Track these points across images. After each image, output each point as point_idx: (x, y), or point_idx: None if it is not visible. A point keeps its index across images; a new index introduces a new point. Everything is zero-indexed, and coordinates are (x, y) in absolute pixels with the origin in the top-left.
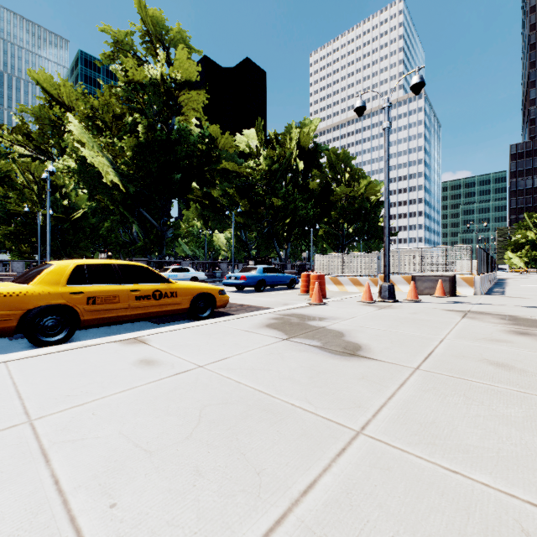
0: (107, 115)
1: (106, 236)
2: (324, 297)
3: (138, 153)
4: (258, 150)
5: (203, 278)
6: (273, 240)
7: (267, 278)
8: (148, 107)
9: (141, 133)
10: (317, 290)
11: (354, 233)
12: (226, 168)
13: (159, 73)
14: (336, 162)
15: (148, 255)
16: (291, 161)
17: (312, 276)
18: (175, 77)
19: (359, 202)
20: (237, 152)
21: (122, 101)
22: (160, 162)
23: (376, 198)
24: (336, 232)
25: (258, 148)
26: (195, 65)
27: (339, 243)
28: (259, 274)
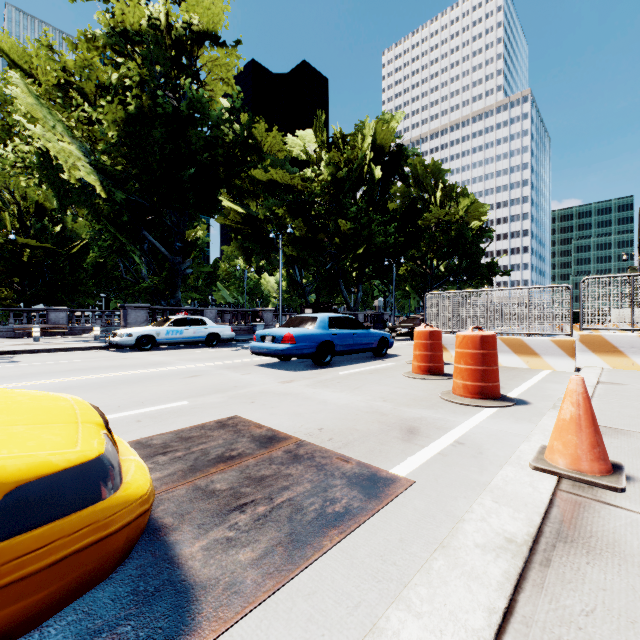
0: (89, 85)
1: (120, 277)
2: (497, 395)
3: (128, 137)
4: (317, 156)
5: (229, 336)
6: (339, 280)
7: (336, 337)
8: (148, 69)
9: (129, 101)
10: (587, 414)
11: (446, 273)
12: (272, 178)
13: (163, 12)
14: (423, 175)
15: (162, 301)
16: (365, 168)
17: (463, 338)
18: (190, 23)
19: (456, 229)
20: (288, 158)
21: (108, 60)
22: (165, 153)
23: (478, 224)
24: (422, 271)
25: (317, 154)
26: (220, 2)
27: (426, 286)
28: (322, 331)
